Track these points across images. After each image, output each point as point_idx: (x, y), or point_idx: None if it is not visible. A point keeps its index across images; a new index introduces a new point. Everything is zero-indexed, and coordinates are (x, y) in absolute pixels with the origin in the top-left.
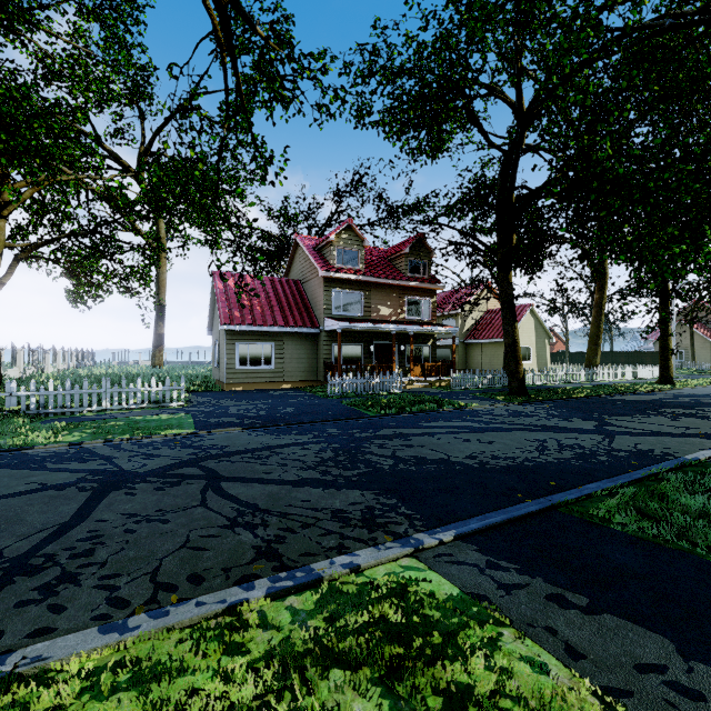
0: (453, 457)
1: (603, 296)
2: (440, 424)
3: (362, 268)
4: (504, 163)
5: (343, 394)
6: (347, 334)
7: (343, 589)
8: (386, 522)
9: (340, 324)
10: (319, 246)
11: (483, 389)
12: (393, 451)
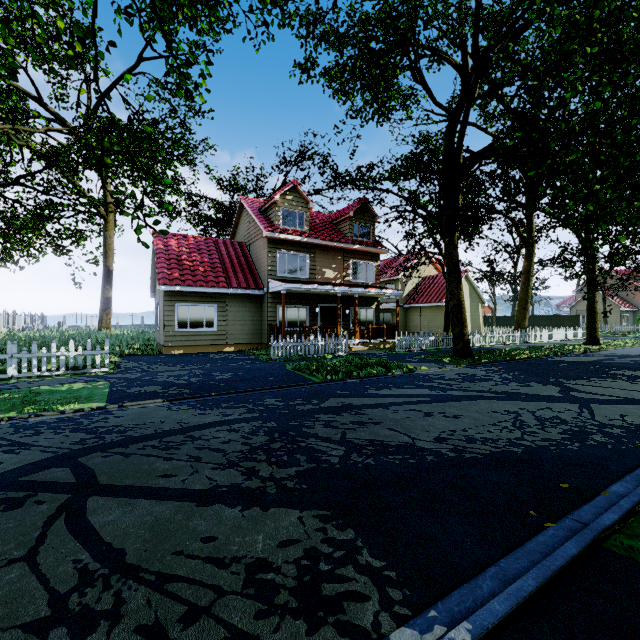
0: (419, 440)
1: (531, 263)
2: (393, 392)
3: (307, 230)
4: (450, 123)
5: (287, 358)
6: (292, 296)
7: None
8: (339, 596)
9: (284, 286)
10: (264, 207)
11: (427, 351)
12: (343, 432)
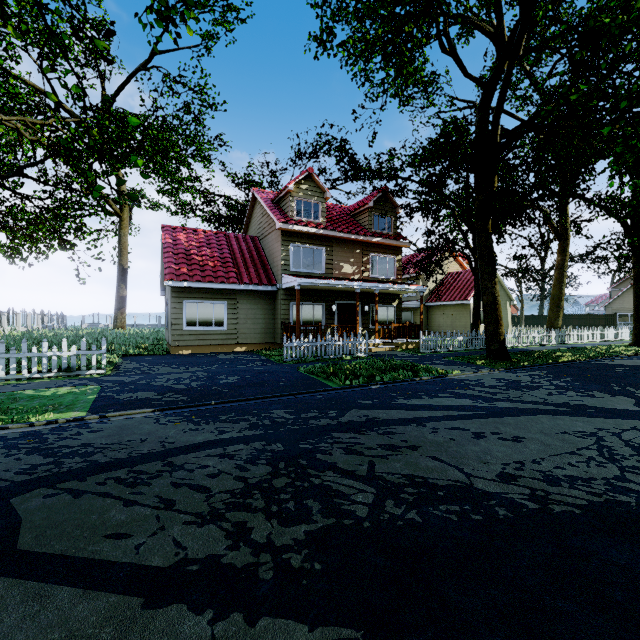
0: (477, 477)
1: (565, 258)
2: (426, 402)
3: (323, 221)
4: (484, 97)
5: (301, 359)
6: (307, 293)
7: None
8: None
9: (298, 281)
10: (277, 198)
11: (455, 352)
12: (370, 462)
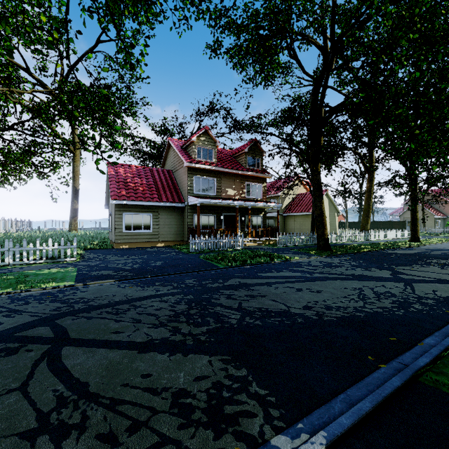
0: (292, 307)
1: (372, 185)
2: (274, 275)
3: (215, 161)
4: (315, 87)
5: (201, 251)
6: (204, 208)
7: None
8: (235, 414)
9: (199, 200)
10: (184, 145)
11: (299, 246)
12: (240, 302)
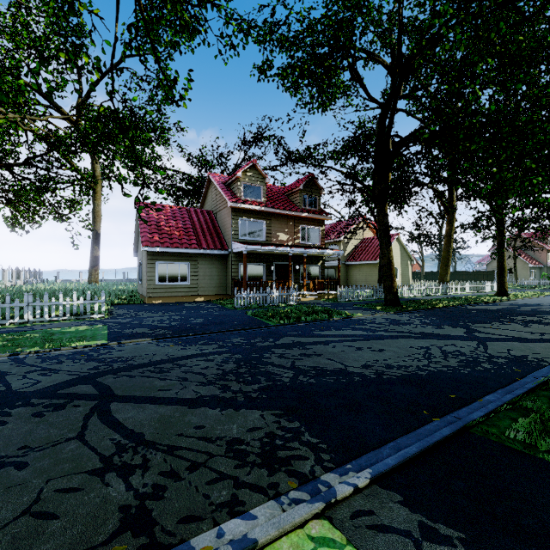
0: (350, 366)
1: (452, 227)
2: (333, 333)
3: (264, 201)
4: (382, 114)
5: (248, 306)
6: (251, 256)
7: None
8: (288, 457)
9: (245, 247)
10: (228, 181)
11: (363, 301)
12: (293, 361)
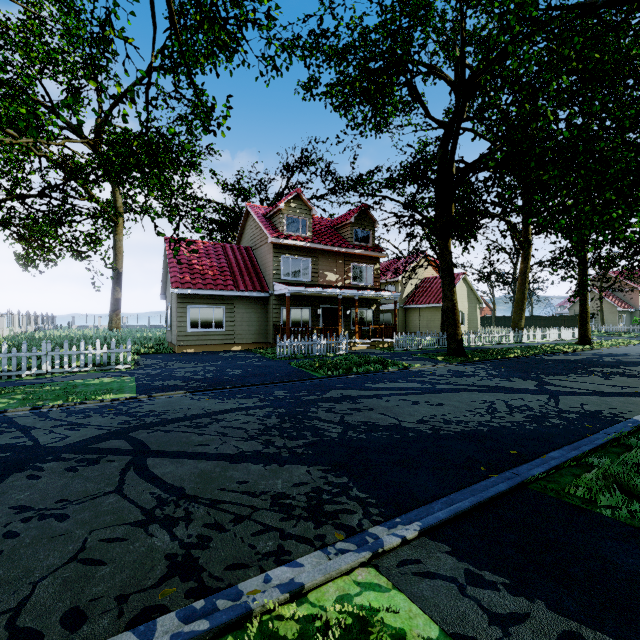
0: (404, 422)
1: (527, 265)
2: (387, 386)
3: (310, 235)
4: (444, 137)
5: (292, 356)
6: (295, 299)
7: (279, 630)
8: (335, 511)
9: (289, 289)
10: (269, 214)
11: (423, 350)
12: (342, 416)
